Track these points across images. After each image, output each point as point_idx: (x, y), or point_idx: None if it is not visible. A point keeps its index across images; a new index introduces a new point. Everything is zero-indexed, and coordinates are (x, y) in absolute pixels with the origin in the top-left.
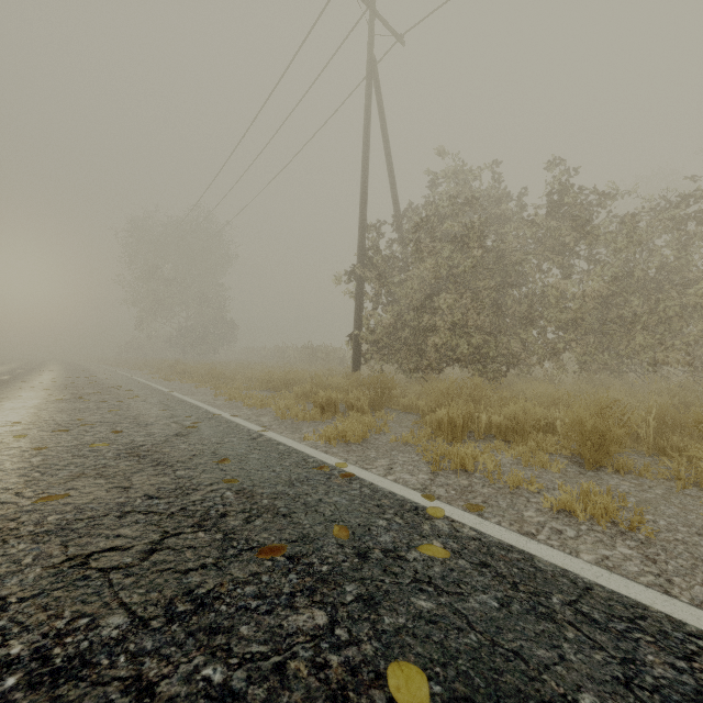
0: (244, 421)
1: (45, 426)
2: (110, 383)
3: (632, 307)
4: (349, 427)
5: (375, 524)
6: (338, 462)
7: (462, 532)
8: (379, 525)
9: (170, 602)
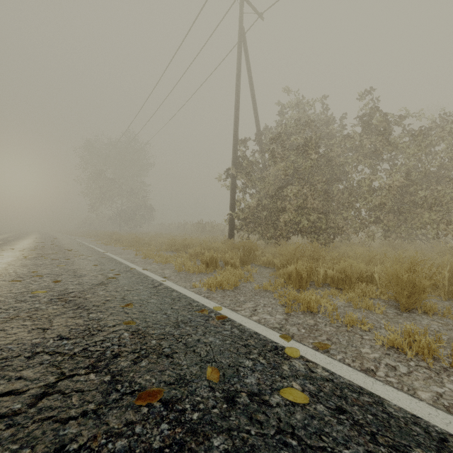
0: (151, 273)
1: (7, 277)
2: (66, 247)
3: (421, 194)
4: (225, 278)
5: (242, 364)
6: (215, 306)
7: (316, 372)
8: (246, 366)
9: None
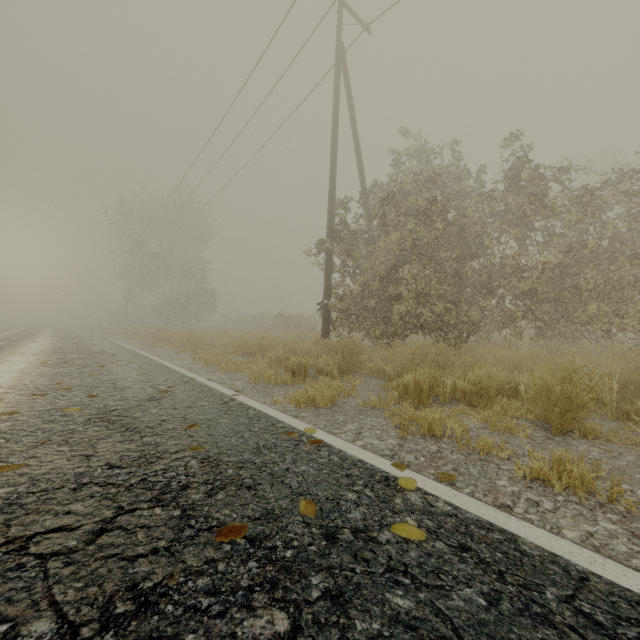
0: (218, 385)
1: (24, 390)
2: (96, 349)
3: (587, 276)
4: (319, 391)
5: (344, 498)
6: (307, 428)
7: (437, 506)
8: (348, 499)
9: (109, 600)
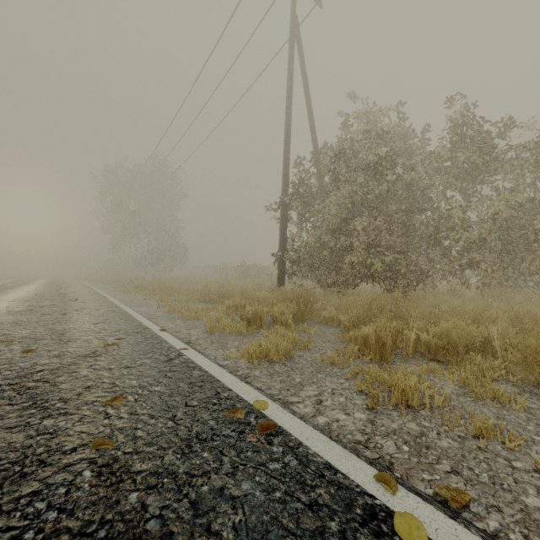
0: (170, 336)
1: None
2: (72, 296)
3: (537, 227)
4: (273, 344)
5: None
6: (257, 400)
7: None
8: None
9: None
